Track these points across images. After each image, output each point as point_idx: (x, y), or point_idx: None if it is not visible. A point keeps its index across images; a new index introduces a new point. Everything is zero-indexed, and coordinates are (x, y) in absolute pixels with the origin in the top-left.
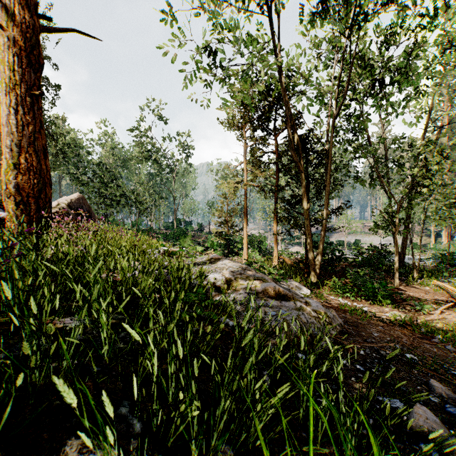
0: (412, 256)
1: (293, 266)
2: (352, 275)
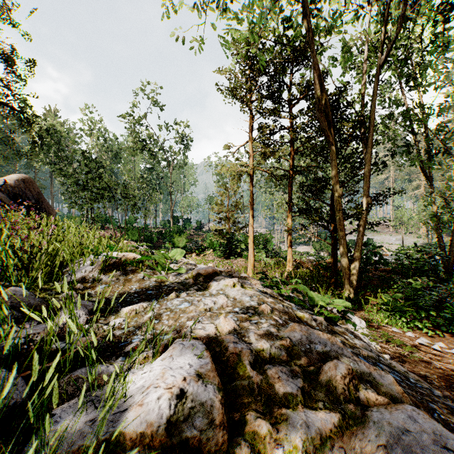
0: None
1: (312, 271)
2: (404, 288)
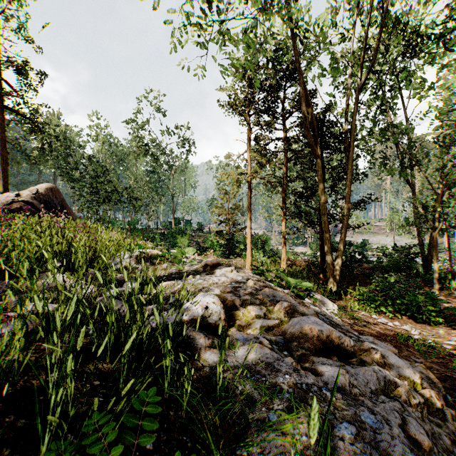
0: (449, 258)
1: (304, 269)
2: (379, 282)
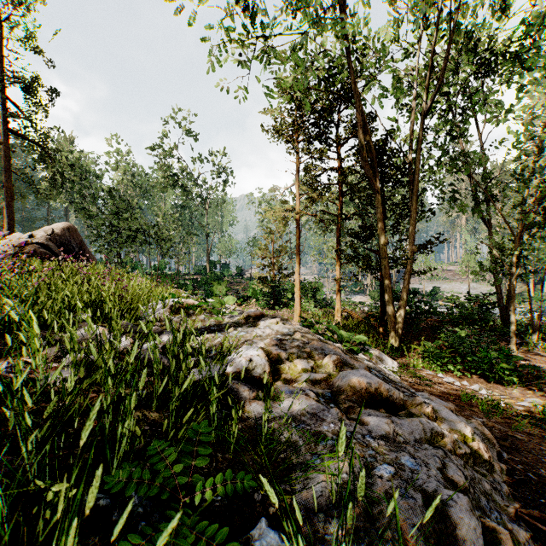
0: (530, 309)
1: (362, 322)
2: (448, 336)
